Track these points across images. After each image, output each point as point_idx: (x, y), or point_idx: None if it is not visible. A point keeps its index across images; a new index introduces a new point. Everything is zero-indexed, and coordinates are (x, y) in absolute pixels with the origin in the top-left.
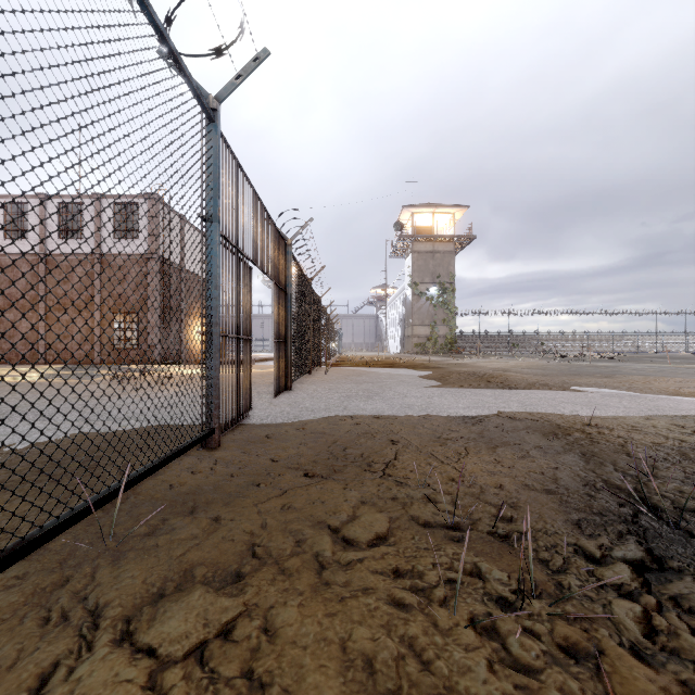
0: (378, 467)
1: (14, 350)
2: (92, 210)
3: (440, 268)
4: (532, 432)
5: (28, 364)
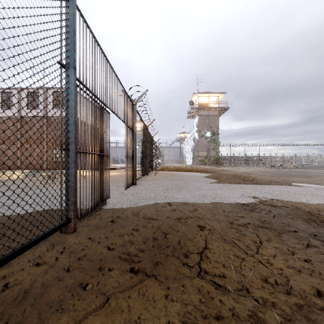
0: (194, 259)
1: (6, 163)
2: (43, 95)
3: (211, 123)
4: (296, 219)
5: (12, 169)
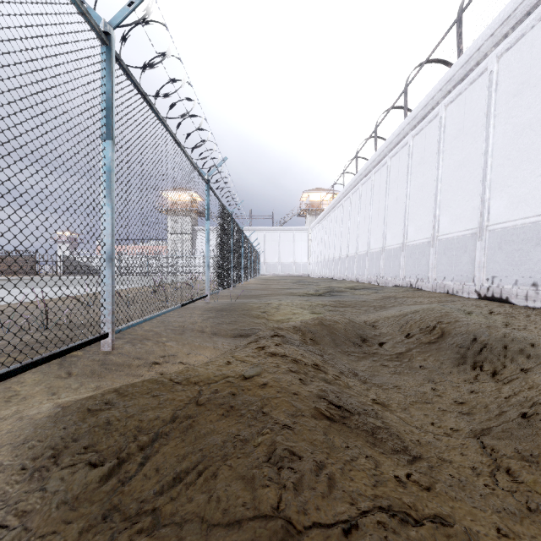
0: None
1: None
2: None
3: None
4: None
5: None
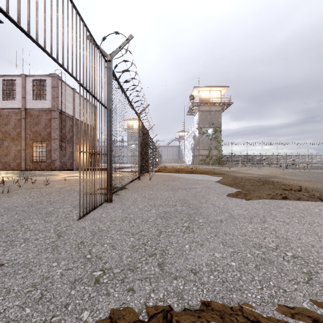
0: None
1: None
2: (21, 83)
3: (213, 119)
4: None
5: None
